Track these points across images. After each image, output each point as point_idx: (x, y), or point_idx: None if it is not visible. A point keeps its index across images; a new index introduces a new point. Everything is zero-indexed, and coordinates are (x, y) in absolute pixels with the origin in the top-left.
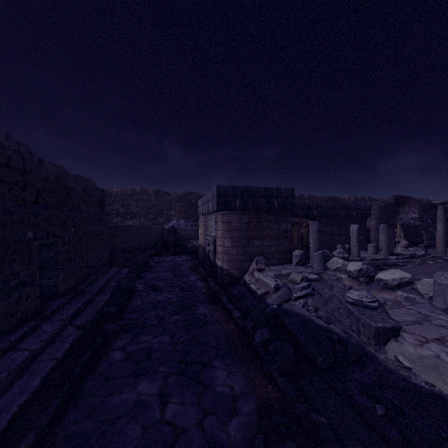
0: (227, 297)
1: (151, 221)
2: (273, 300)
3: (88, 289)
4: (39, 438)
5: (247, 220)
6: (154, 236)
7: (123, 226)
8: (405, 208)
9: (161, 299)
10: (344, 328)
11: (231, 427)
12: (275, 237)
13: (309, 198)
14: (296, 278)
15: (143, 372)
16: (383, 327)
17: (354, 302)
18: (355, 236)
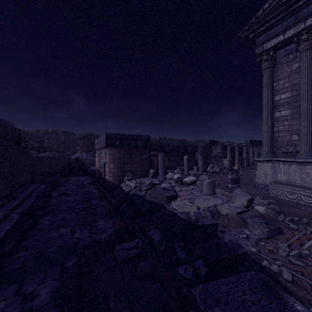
0: (109, 195)
1: (60, 153)
2: (132, 193)
3: (19, 196)
4: (14, 247)
5: (123, 153)
6: (63, 164)
7: (38, 157)
8: (215, 147)
9: (70, 199)
10: (159, 200)
11: (103, 235)
12: (140, 162)
13: (169, 139)
14: (147, 183)
15: (61, 226)
16: (170, 196)
17: (163, 188)
18: (186, 162)
